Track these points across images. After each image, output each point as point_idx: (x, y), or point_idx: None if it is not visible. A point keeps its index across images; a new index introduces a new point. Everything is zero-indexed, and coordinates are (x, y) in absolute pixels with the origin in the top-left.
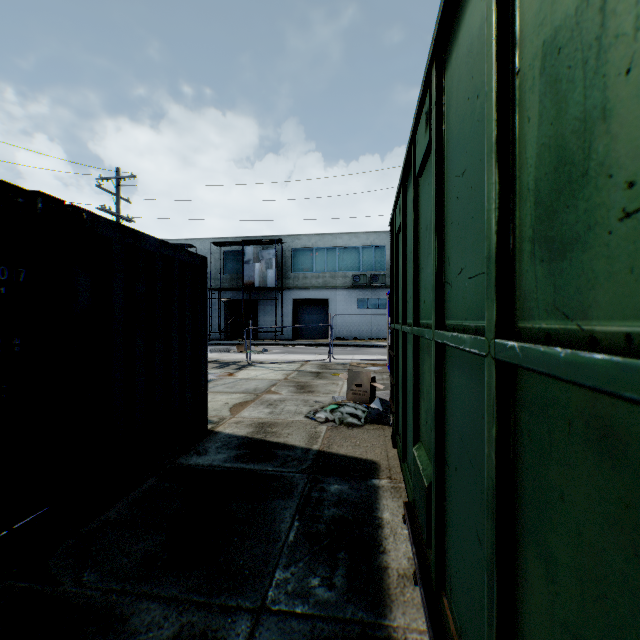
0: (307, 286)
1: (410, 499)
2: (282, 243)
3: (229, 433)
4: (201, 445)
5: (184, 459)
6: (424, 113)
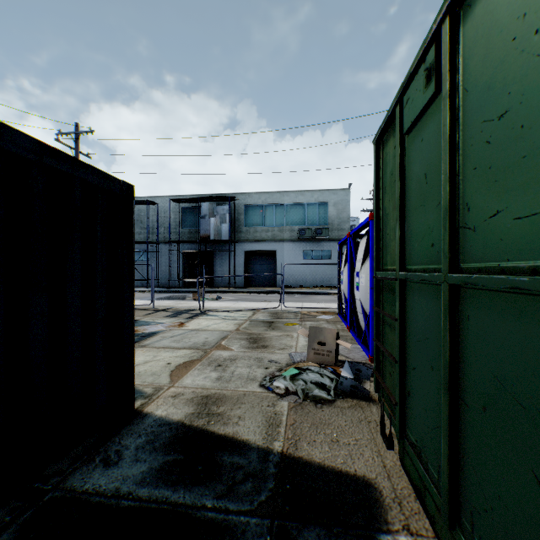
0: (257, 239)
1: None
2: (235, 200)
3: (161, 416)
4: (116, 442)
5: (80, 476)
6: None
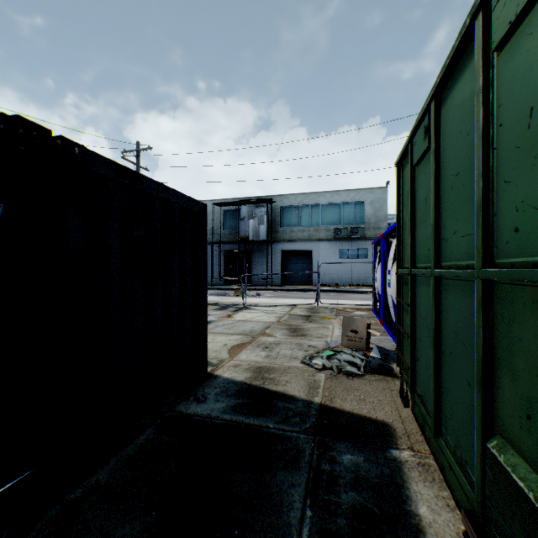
0: (294, 239)
1: (457, 494)
2: (272, 202)
3: (228, 377)
4: (200, 390)
5: (183, 406)
6: None
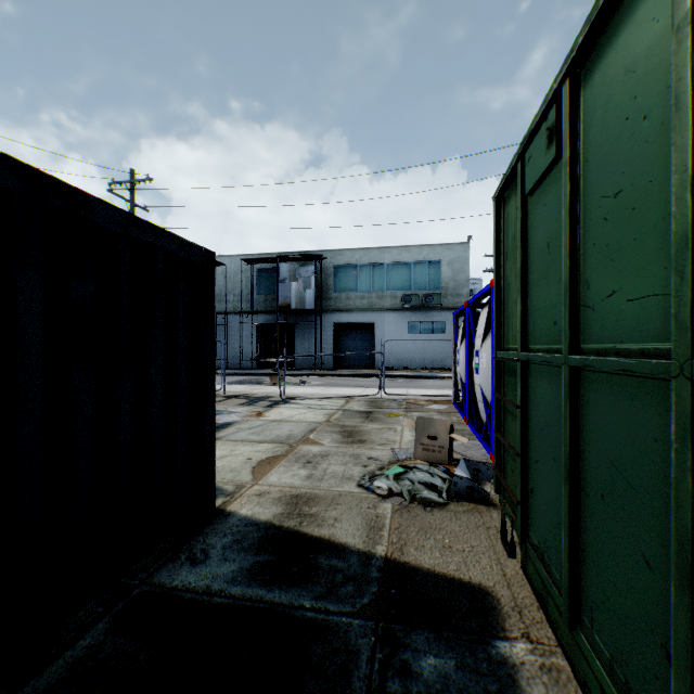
0: (350, 308)
1: None
2: (322, 259)
3: (246, 515)
4: (200, 540)
5: (167, 573)
6: None
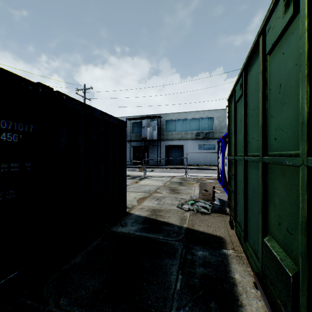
0: (172, 139)
1: (254, 268)
2: (160, 117)
3: (137, 214)
4: (123, 220)
5: (115, 228)
6: (282, 1)
